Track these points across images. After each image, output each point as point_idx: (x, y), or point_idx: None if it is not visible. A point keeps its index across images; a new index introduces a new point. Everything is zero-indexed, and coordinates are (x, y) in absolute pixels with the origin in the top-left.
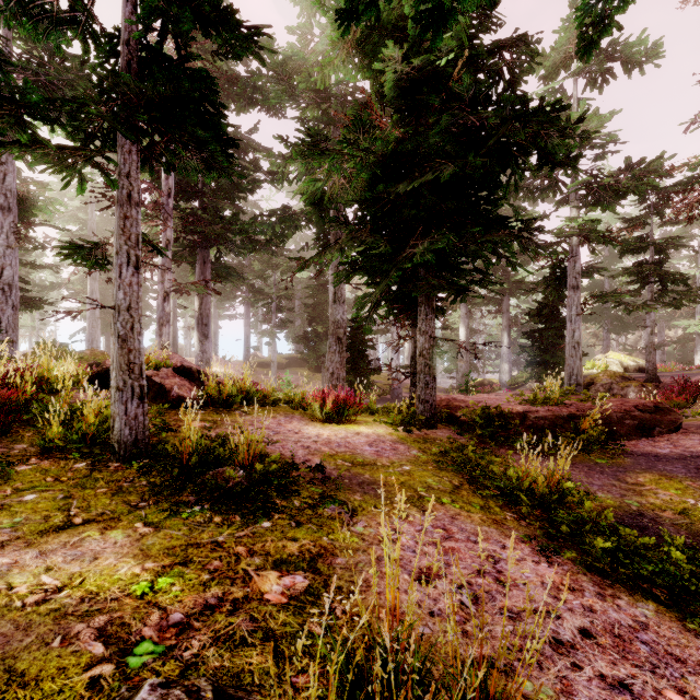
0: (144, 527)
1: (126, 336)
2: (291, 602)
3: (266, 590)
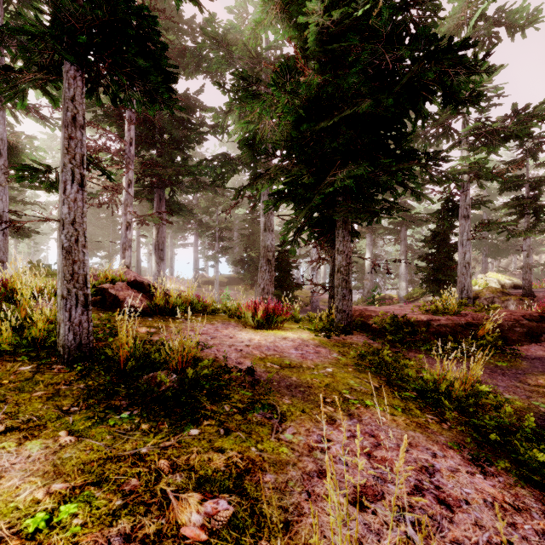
0: (68, 436)
1: (70, 248)
2: (211, 539)
3: (183, 521)
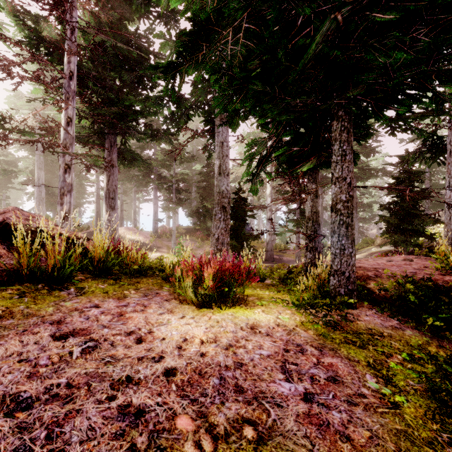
0: None
1: None
2: None
3: None
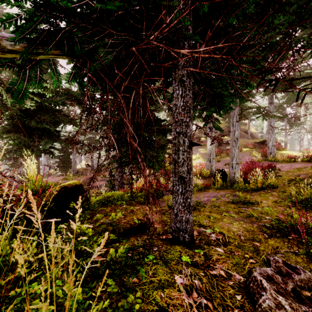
0: None
1: None
2: None
3: None
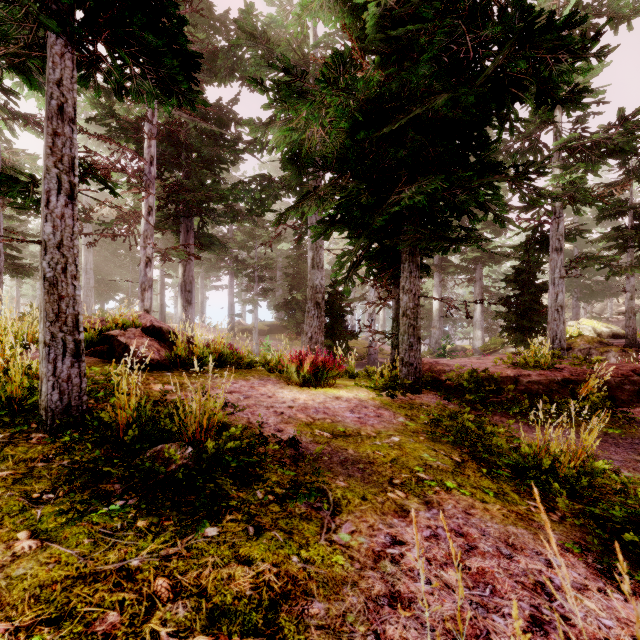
0: (29, 540)
1: (55, 279)
2: None
3: None
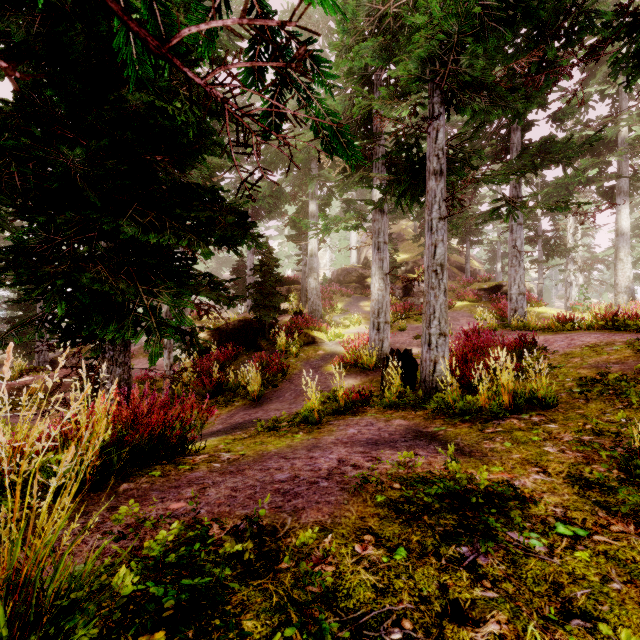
0: None
1: None
2: None
3: None
